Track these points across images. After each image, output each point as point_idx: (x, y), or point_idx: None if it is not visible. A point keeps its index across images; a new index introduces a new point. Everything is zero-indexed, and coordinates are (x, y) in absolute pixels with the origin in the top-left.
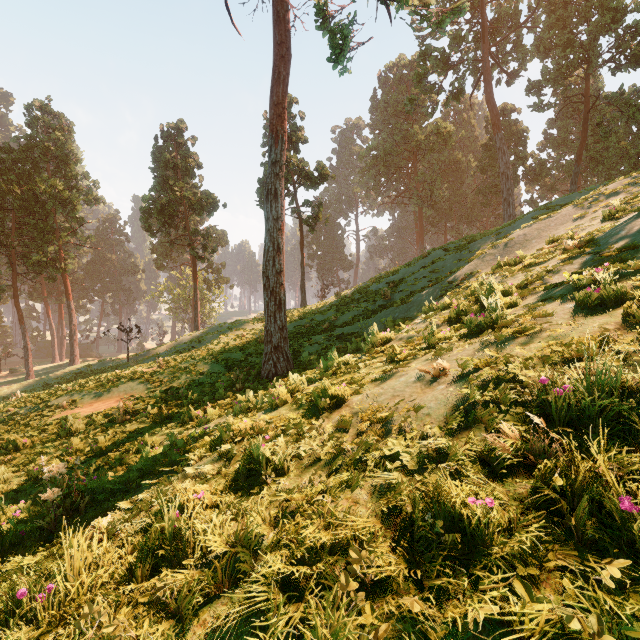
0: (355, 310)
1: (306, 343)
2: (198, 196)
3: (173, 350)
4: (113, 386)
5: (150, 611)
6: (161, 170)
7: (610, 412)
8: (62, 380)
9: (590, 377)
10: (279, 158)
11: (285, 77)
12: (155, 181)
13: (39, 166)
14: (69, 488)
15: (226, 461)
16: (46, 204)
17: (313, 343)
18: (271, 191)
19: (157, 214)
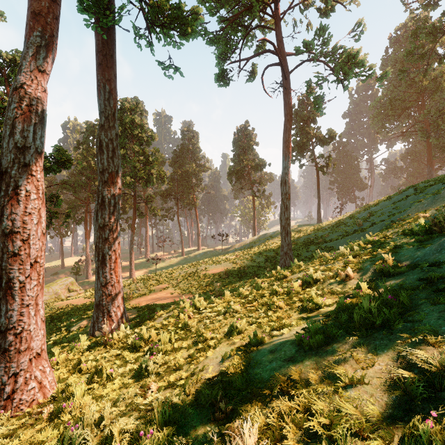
0: (340, 231)
1: (306, 250)
2: (255, 162)
3: (242, 247)
4: (219, 263)
5: (238, 298)
6: (237, 151)
7: (308, 281)
8: (196, 258)
9: (311, 275)
10: (287, 165)
11: (289, 128)
12: (234, 157)
13: (186, 157)
14: (218, 290)
15: (254, 288)
16: (189, 175)
17: (309, 251)
18: (283, 181)
19: (235, 174)
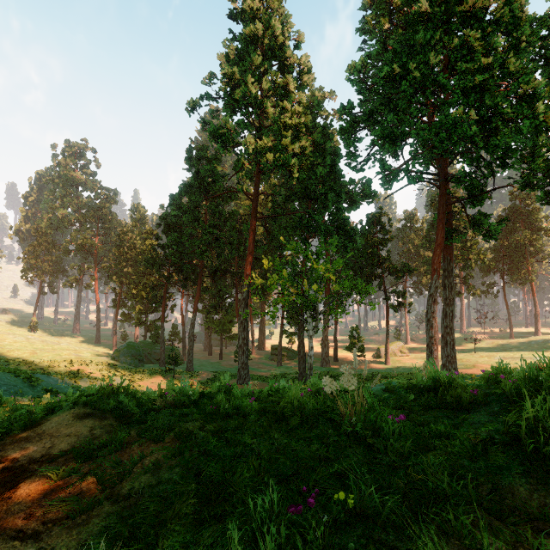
0: None
1: None
2: None
3: None
4: None
5: None
6: None
7: None
8: (529, 344)
9: None
10: None
11: None
12: None
13: (516, 222)
14: None
15: None
16: (520, 245)
17: None
18: None
19: None
